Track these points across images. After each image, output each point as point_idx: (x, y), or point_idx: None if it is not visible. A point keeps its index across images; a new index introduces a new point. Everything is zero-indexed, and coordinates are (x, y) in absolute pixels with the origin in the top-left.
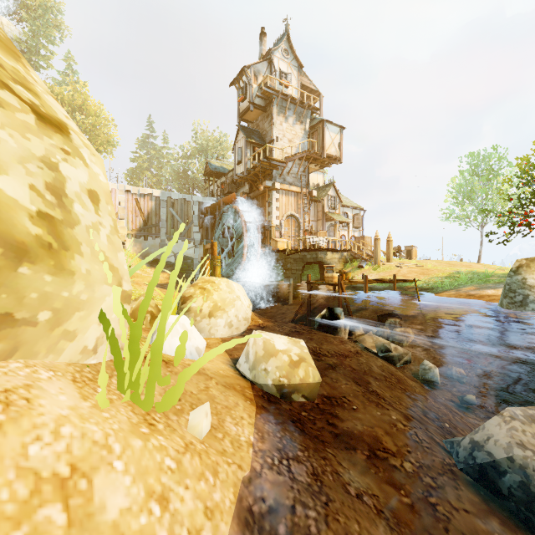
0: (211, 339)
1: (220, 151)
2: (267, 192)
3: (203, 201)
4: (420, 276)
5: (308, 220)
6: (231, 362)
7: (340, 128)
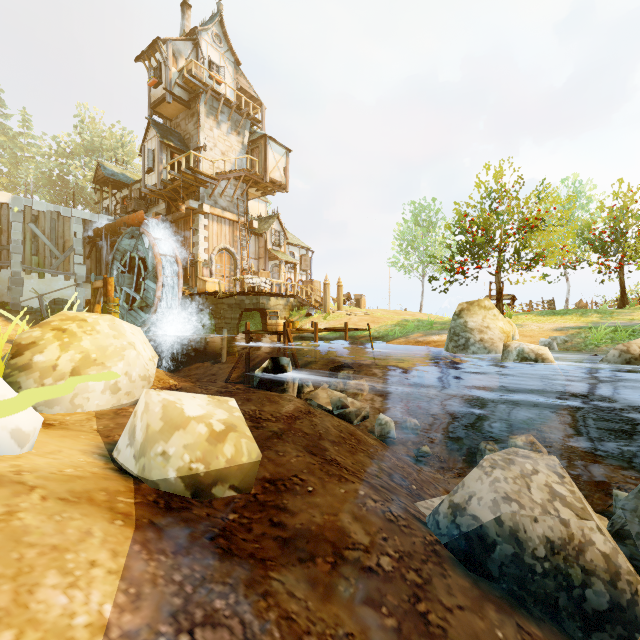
0: (75, 415)
1: (122, 155)
2: (191, 216)
3: (92, 219)
4: (370, 324)
5: (246, 257)
6: (103, 449)
7: (286, 150)
